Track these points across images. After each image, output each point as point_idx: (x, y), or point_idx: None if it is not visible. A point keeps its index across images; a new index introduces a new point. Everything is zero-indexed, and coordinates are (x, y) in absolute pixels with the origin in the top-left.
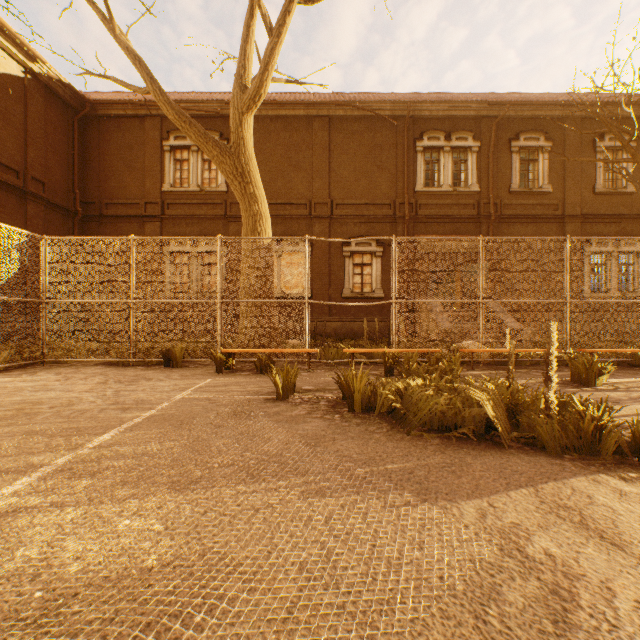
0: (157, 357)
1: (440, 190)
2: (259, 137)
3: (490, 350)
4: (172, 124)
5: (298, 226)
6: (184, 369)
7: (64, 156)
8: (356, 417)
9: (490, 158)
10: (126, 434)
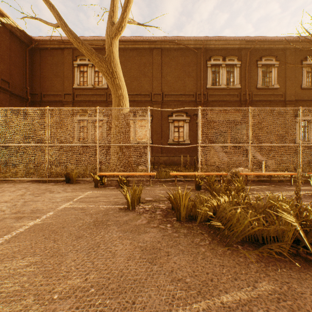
0: (62, 177)
1: (220, 87)
2: (124, 59)
3: (257, 173)
4: (78, 52)
5: (145, 106)
6: (76, 184)
7: (21, 69)
8: (183, 227)
9: (246, 70)
10: (0, 247)
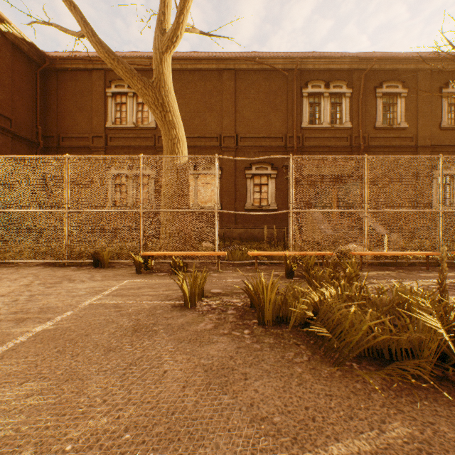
0: (89, 258)
1: (321, 126)
2: (181, 86)
3: (377, 253)
4: (113, 76)
5: (211, 154)
6: (110, 269)
7: (29, 99)
8: (268, 334)
9: (360, 101)
10: None
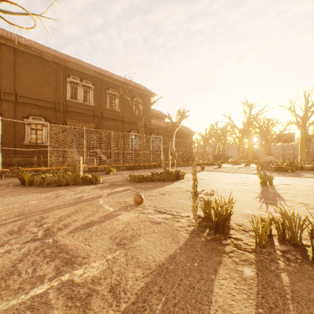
0: None
1: (78, 101)
2: None
3: (86, 166)
4: None
5: None
6: None
7: None
8: (26, 186)
9: (99, 94)
10: None
